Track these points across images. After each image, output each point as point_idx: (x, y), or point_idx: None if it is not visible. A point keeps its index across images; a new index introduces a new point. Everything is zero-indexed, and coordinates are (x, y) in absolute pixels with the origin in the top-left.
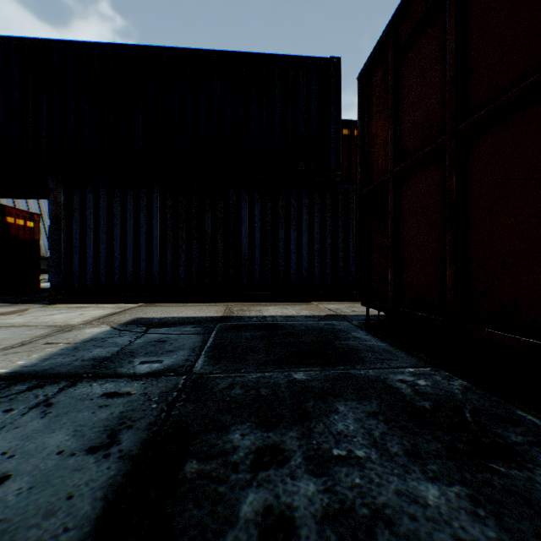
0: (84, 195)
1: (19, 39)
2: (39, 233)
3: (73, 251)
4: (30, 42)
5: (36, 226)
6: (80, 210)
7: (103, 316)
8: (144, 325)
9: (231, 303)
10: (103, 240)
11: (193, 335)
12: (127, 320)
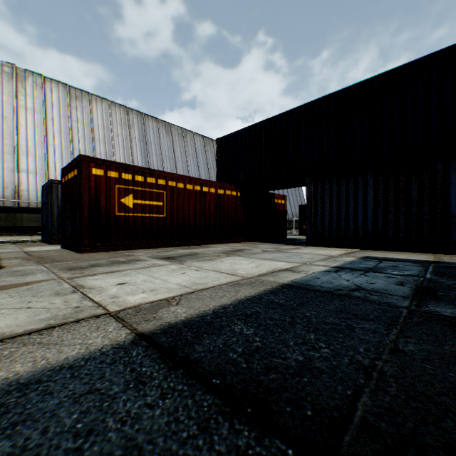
0: (323, 184)
1: (292, 110)
2: (286, 207)
3: (317, 217)
4: (296, 109)
5: (285, 203)
6: (321, 194)
7: (344, 253)
8: (375, 259)
9: (437, 254)
10: (334, 210)
11: (414, 266)
12: (361, 256)
